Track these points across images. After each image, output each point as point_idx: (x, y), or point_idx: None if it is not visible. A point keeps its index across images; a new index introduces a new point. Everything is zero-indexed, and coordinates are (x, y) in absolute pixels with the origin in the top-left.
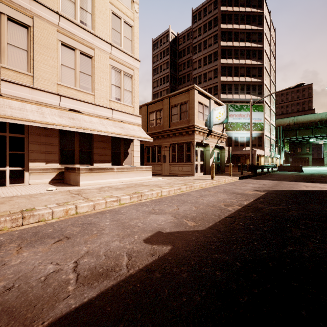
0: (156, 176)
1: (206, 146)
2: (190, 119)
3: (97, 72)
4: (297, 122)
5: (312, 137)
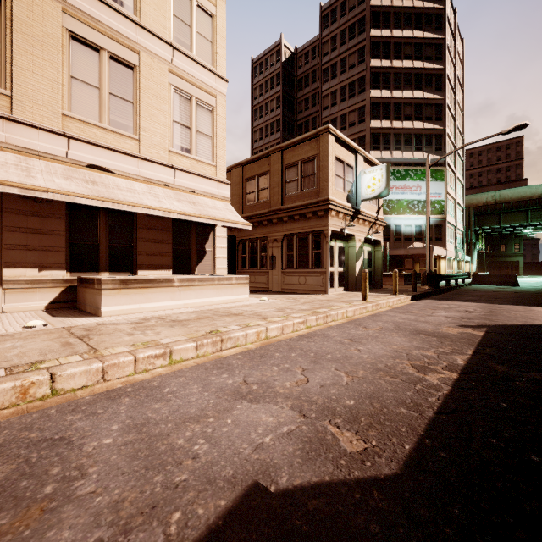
0: (257, 294)
1: (348, 239)
2: (320, 188)
3: (145, 96)
4: (500, 201)
5: (526, 226)
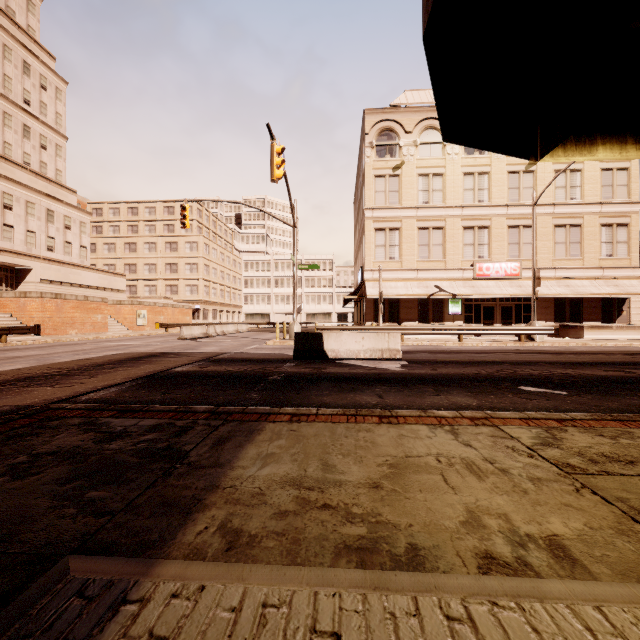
0: None
1: None
2: None
3: (586, 236)
4: None
5: None
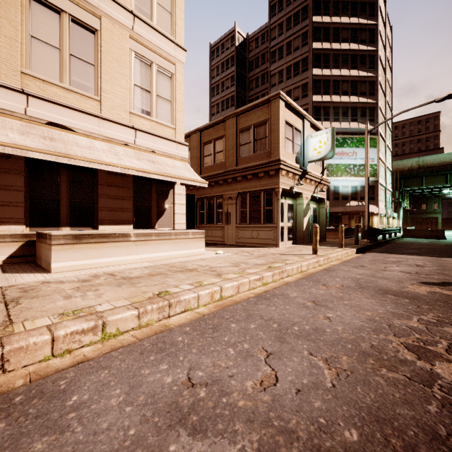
0: (213, 247)
1: (296, 197)
2: (271, 150)
3: (107, 60)
4: (423, 166)
5: (445, 188)
